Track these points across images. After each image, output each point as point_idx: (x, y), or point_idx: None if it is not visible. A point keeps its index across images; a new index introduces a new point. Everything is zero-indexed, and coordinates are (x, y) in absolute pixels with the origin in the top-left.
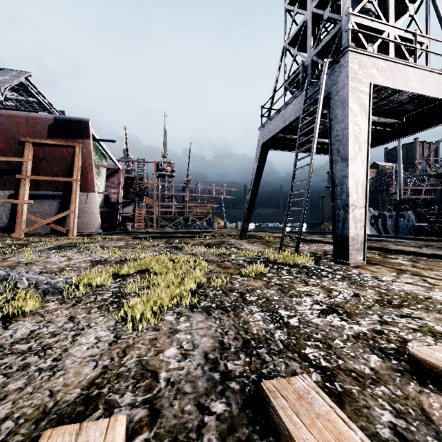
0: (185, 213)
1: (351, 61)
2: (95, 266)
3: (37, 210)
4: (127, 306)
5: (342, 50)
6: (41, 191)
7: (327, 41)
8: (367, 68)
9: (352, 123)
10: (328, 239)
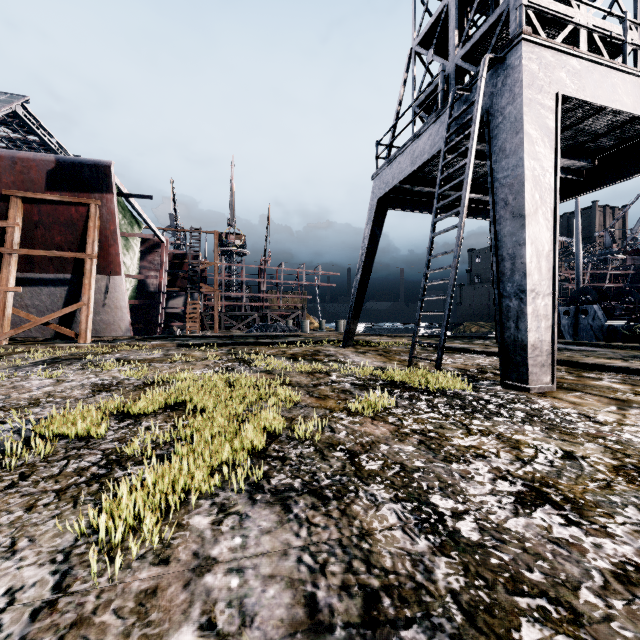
0: (261, 308)
1: (527, 56)
2: (96, 395)
3: (31, 303)
4: (103, 501)
5: (512, 39)
6: (36, 273)
7: (482, 33)
8: (552, 70)
9: (530, 157)
10: (480, 348)
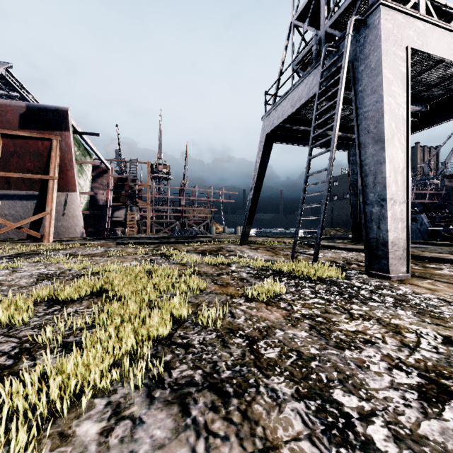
0: (181, 217)
1: (384, 17)
2: (38, 283)
3: (9, 213)
4: None
5: (372, 4)
6: (12, 190)
7: (346, 7)
8: (403, 28)
9: (387, 95)
10: (342, 245)
